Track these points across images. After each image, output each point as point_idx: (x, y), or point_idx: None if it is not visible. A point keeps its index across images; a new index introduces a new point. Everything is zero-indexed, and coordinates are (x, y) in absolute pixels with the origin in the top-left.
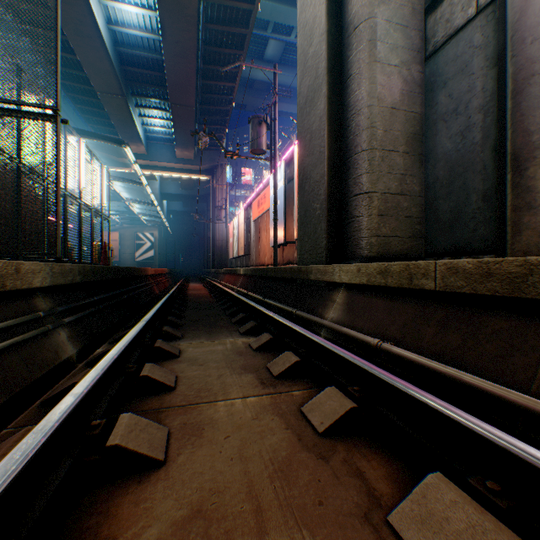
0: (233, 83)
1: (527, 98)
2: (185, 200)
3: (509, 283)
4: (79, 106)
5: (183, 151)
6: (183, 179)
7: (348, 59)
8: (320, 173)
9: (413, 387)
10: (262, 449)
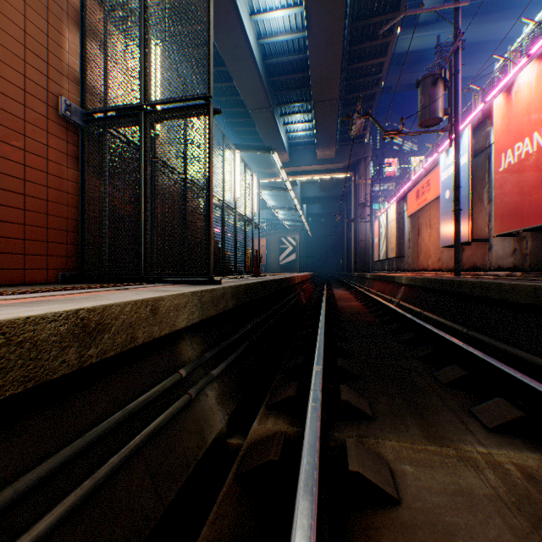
0: (382, 58)
1: None
2: (323, 202)
3: None
4: (235, 129)
5: (323, 151)
6: (322, 180)
7: None
8: None
9: None
10: None
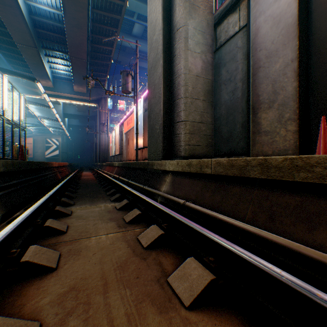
0: (111, 48)
1: (258, 78)
2: (80, 118)
3: (240, 170)
4: (3, 51)
5: (79, 87)
6: (79, 105)
7: (174, 46)
8: (159, 108)
9: (189, 221)
10: (113, 257)
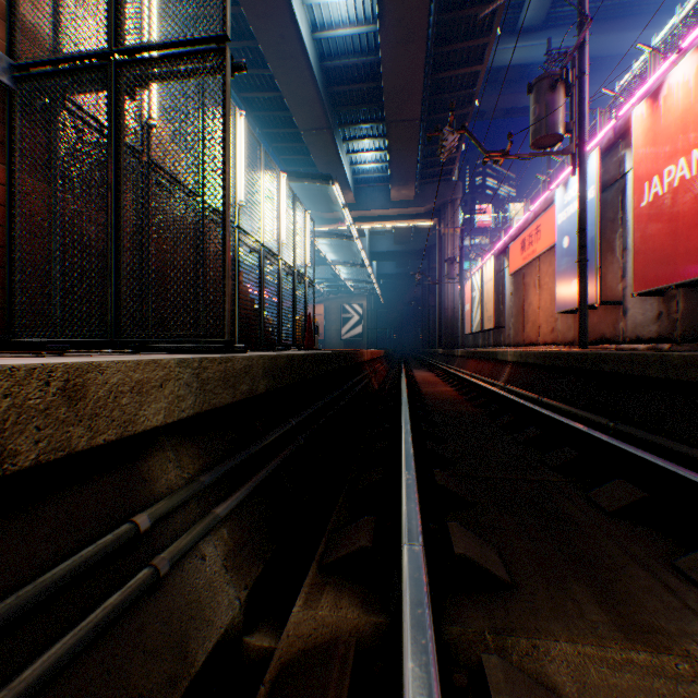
0: (477, 66)
1: None
2: (398, 258)
3: None
4: (282, 158)
5: (399, 190)
6: (397, 230)
7: None
8: None
9: None
10: None
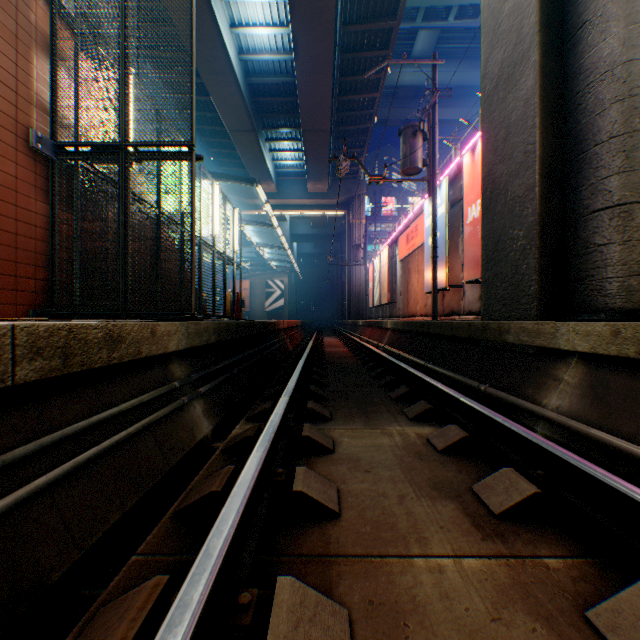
0: (374, 94)
1: None
2: (316, 241)
3: None
4: (212, 150)
5: (315, 184)
6: (314, 217)
7: None
8: (524, 184)
9: None
10: None
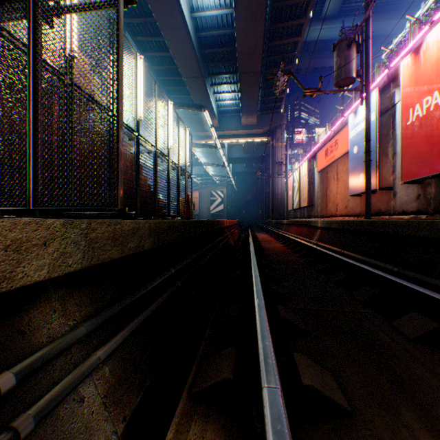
0: (297, 38)
1: None
2: (246, 162)
3: None
4: (172, 96)
5: (247, 118)
6: (245, 144)
7: None
8: None
9: None
10: None
